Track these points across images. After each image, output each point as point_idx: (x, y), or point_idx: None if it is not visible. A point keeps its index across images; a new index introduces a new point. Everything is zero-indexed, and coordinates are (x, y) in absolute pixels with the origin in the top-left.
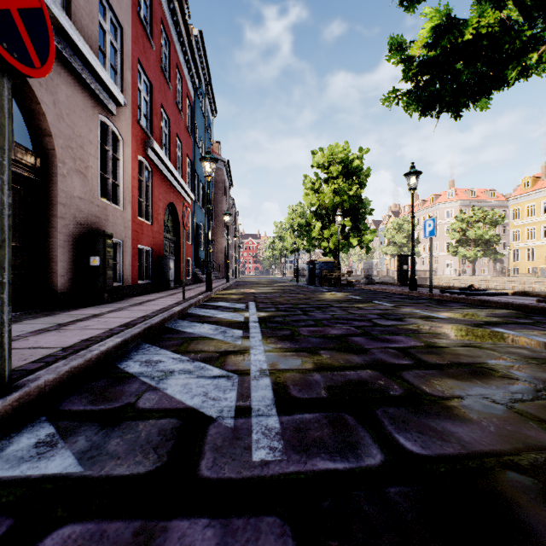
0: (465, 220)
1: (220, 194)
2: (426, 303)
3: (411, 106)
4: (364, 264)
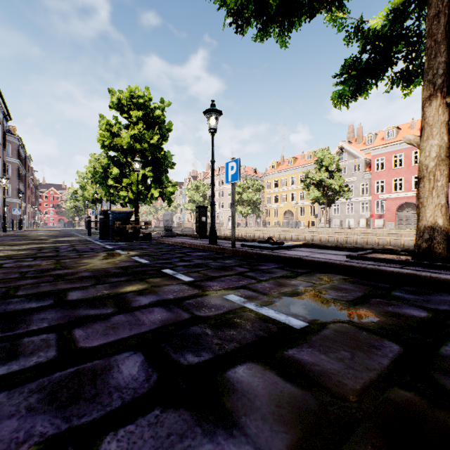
0: (241, 186)
1: None
2: (236, 266)
3: None
4: (164, 215)
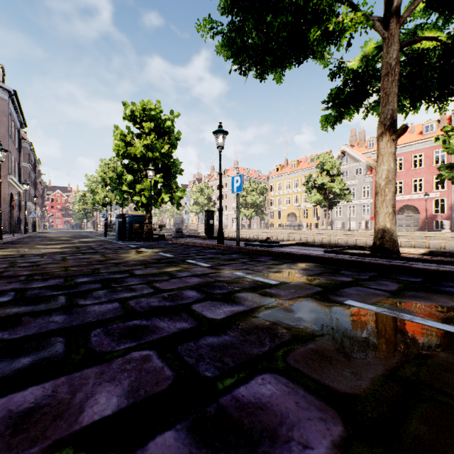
0: (245, 189)
1: (2, 129)
2: (240, 258)
3: (226, 47)
4: (176, 218)
